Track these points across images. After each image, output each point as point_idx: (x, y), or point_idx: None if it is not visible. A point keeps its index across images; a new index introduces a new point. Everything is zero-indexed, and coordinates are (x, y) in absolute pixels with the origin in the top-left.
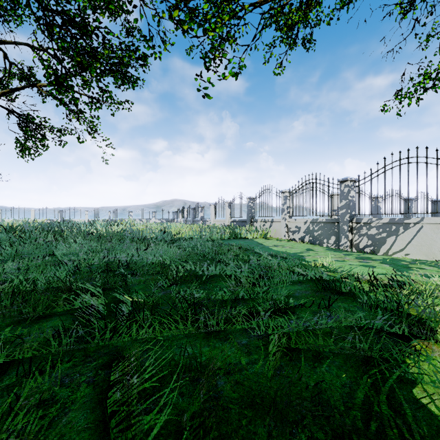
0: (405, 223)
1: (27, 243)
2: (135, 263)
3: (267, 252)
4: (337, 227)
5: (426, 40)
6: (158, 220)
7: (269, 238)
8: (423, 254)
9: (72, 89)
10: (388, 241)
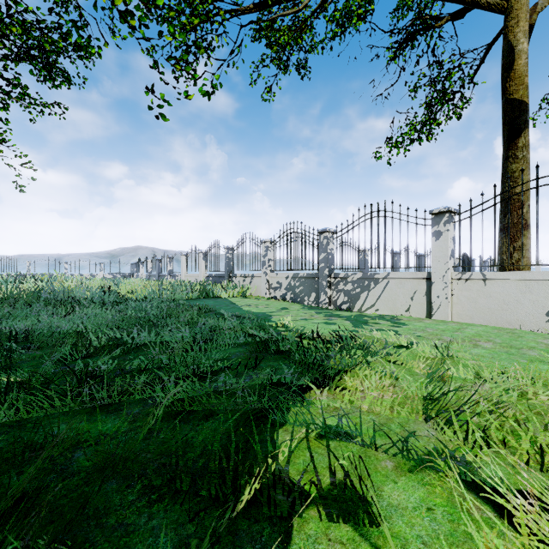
0: (376, 278)
1: None
2: (38, 334)
3: (230, 313)
4: (318, 282)
5: (412, 91)
6: (109, 274)
7: (249, 296)
8: (389, 309)
9: None
10: (361, 297)
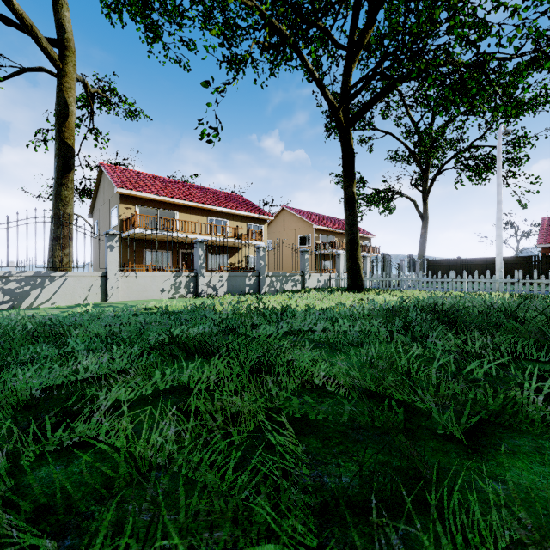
0: (52, 276)
1: None
2: None
3: None
4: None
5: None
6: None
7: None
8: (68, 301)
9: None
10: (32, 294)
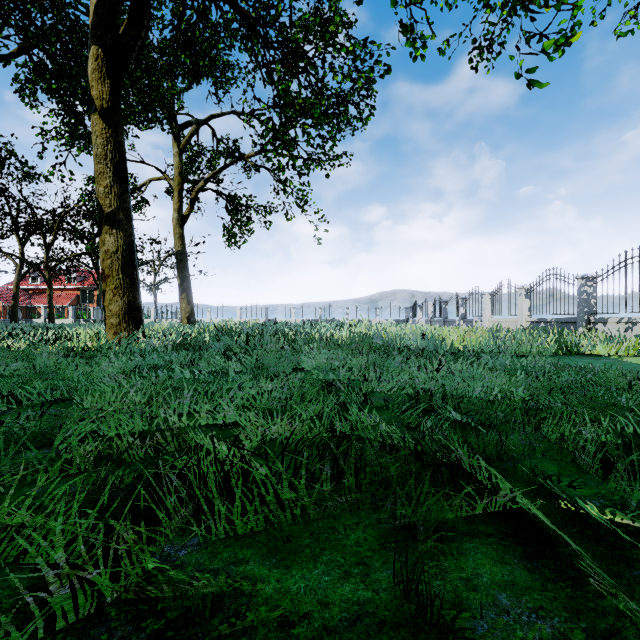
0: None
1: (257, 350)
2: (458, 399)
3: None
4: None
5: None
6: (384, 320)
7: None
8: None
9: (291, 145)
10: None
